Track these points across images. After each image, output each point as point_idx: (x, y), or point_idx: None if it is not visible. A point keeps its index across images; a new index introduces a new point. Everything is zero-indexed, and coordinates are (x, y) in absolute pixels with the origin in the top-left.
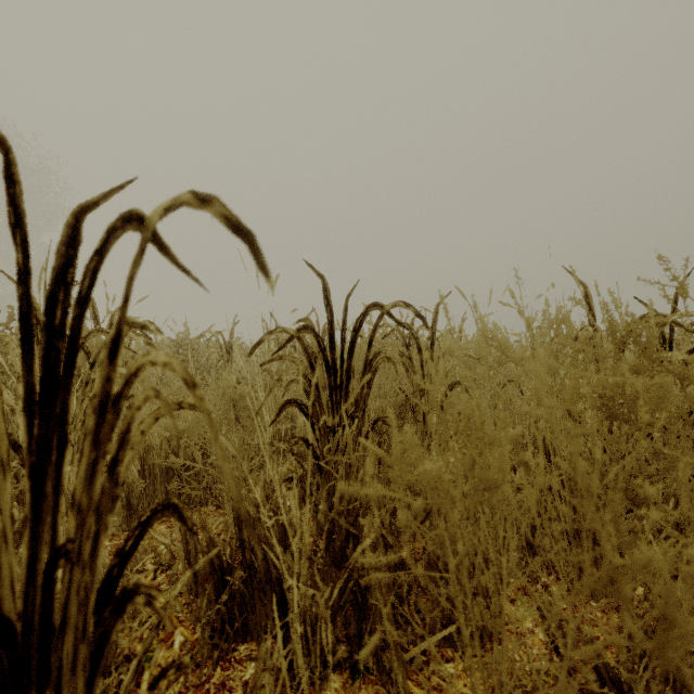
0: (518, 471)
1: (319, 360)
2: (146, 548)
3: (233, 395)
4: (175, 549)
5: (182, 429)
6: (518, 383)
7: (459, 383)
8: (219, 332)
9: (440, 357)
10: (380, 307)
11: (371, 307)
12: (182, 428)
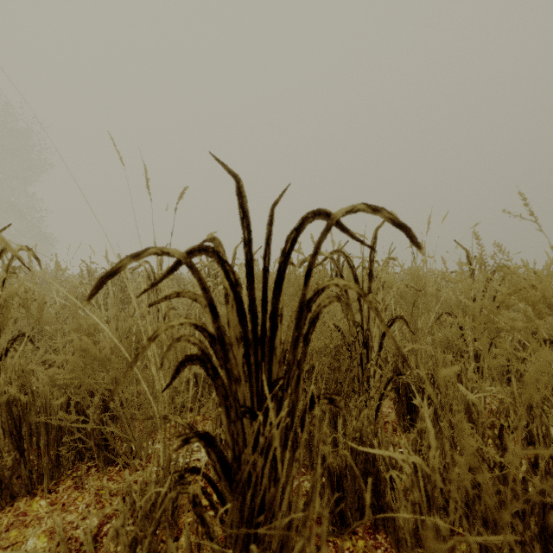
0: (524, 461)
1: (231, 298)
2: (5, 547)
3: (138, 335)
4: (42, 549)
5: (73, 379)
6: (454, 315)
7: (399, 318)
8: (147, 262)
9: (379, 289)
10: (324, 215)
11: (309, 216)
12: (72, 378)
